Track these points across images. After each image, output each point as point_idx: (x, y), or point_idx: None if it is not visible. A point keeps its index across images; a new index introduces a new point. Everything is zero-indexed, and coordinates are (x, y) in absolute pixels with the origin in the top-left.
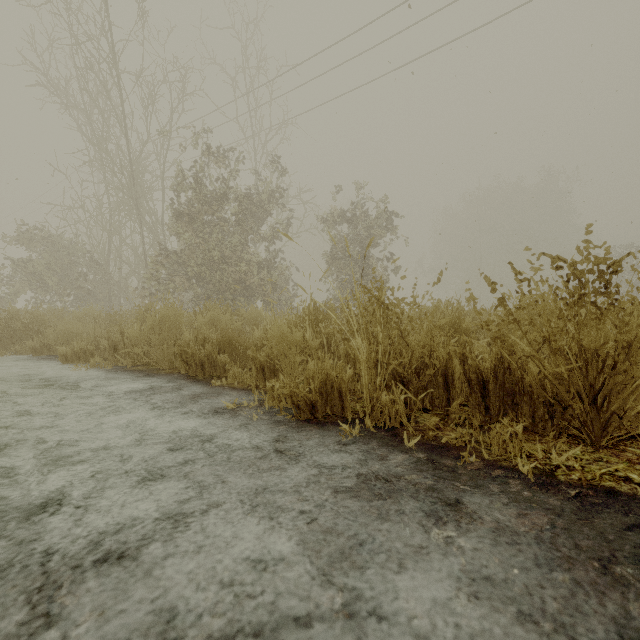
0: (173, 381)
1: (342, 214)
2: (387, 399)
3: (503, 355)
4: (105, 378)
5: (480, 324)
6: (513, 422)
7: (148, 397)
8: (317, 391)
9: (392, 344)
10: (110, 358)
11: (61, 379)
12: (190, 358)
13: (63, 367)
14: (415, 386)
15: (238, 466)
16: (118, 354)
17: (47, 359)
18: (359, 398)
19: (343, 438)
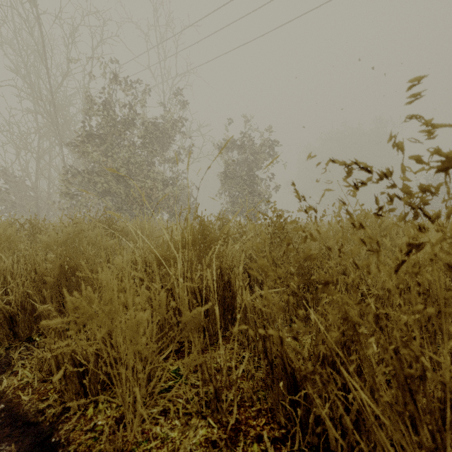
0: None
1: (233, 142)
2: None
3: None
4: None
5: None
6: None
7: None
8: None
9: None
10: None
11: None
12: None
13: None
14: None
15: None
16: None
17: None
18: None
19: None
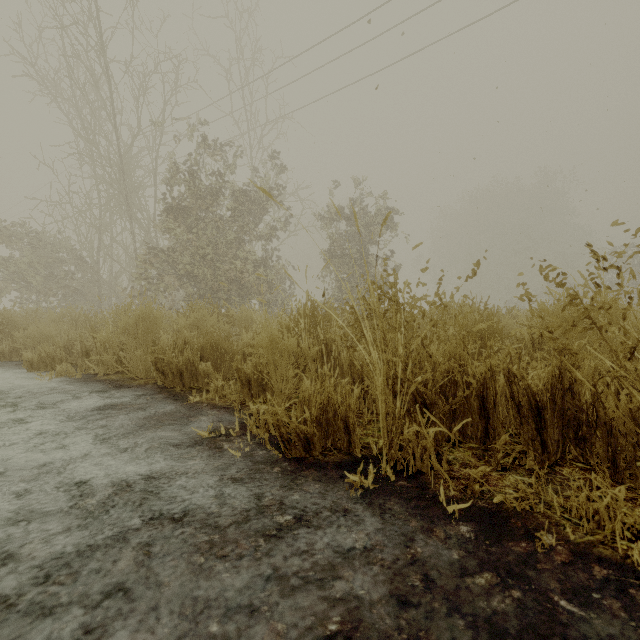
0: (145, 394)
1: (341, 211)
2: (409, 433)
3: (563, 372)
4: (68, 390)
5: (540, 332)
6: (579, 463)
7: (107, 418)
8: (314, 419)
9: (410, 355)
10: (81, 365)
11: (17, 391)
12: (166, 367)
13: (28, 375)
14: (441, 410)
15: (194, 548)
16: (91, 360)
17: (14, 365)
18: (367, 422)
19: (350, 491)
